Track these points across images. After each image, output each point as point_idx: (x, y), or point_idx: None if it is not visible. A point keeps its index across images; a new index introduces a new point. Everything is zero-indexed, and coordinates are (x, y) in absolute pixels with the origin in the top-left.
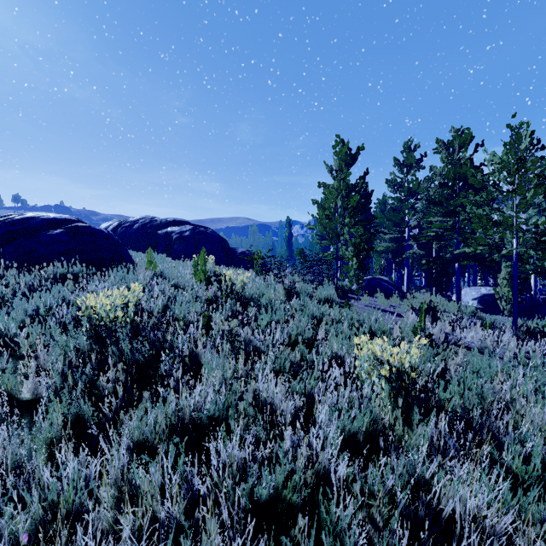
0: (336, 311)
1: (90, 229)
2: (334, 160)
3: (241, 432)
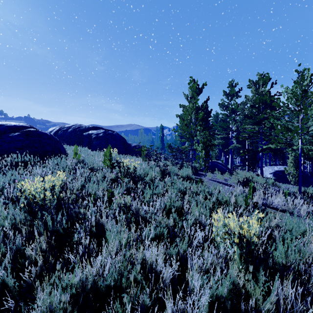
0: (194, 185)
1: (38, 132)
2: (189, 91)
3: (132, 299)
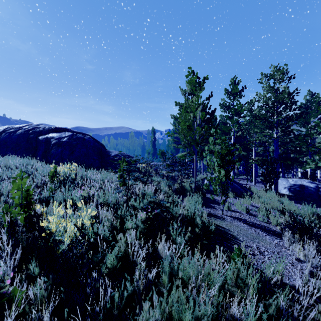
0: (229, 273)
1: None
2: (187, 86)
3: None
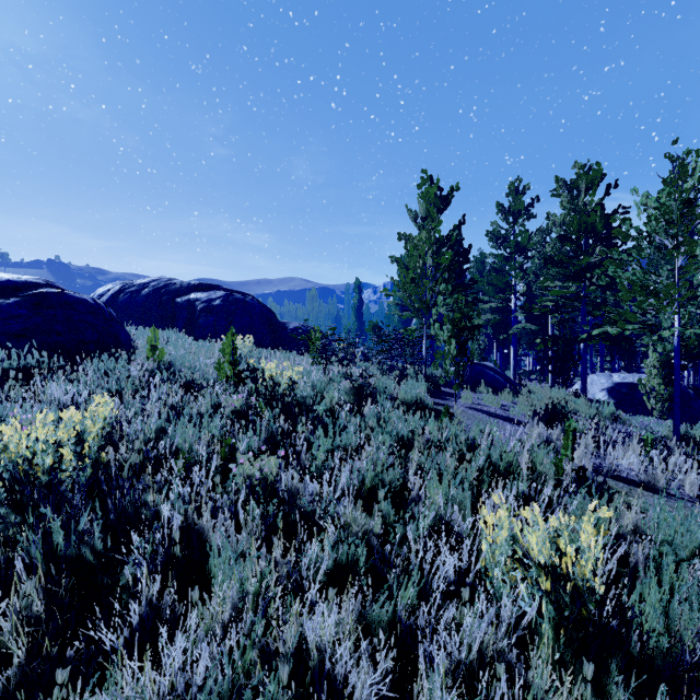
0: (431, 425)
1: (65, 297)
2: (420, 204)
3: None
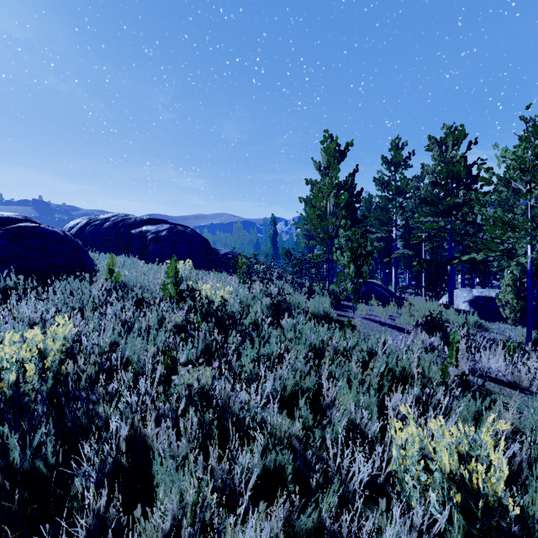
0: (337, 335)
1: (40, 230)
2: (323, 157)
3: None
